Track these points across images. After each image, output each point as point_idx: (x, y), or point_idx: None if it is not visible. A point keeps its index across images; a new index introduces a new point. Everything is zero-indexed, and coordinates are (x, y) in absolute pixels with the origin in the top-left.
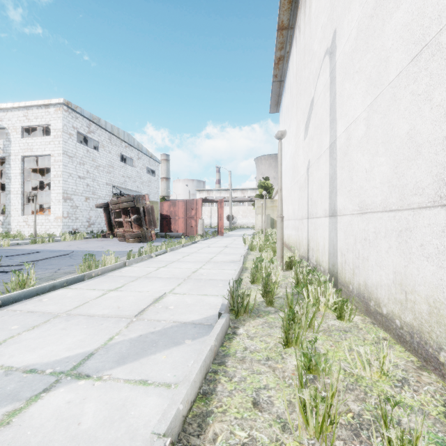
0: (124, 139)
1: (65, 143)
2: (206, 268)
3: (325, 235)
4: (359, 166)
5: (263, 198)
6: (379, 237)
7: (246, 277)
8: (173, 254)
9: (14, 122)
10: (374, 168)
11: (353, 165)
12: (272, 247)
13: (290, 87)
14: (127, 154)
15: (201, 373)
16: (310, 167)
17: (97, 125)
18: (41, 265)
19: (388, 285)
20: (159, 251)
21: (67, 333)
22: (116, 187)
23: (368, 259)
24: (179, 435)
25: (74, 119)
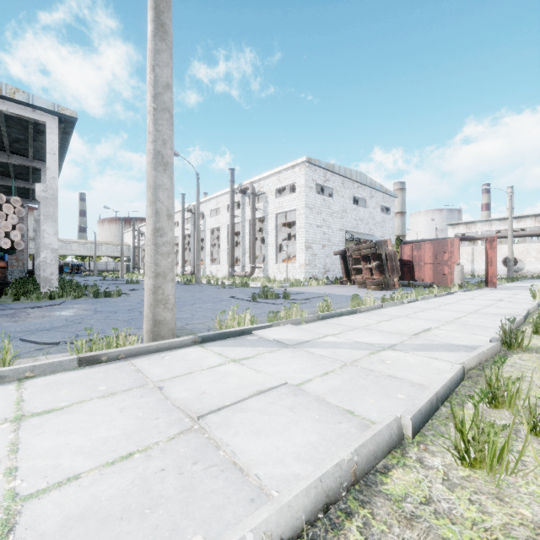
0: (356, 179)
1: (307, 197)
2: (471, 317)
3: None
4: None
5: None
6: None
7: (527, 329)
8: (426, 303)
9: (270, 187)
10: None
11: None
12: None
13: None
14: (359, 195)
15: (476, 358)
16: None
17: (331, 172)
18: (315, 302)
19: None
20: (409, 298)
21: (372, 335)
22: (348, 232)
23: None
24: (465, 374)
25: (313, 172)
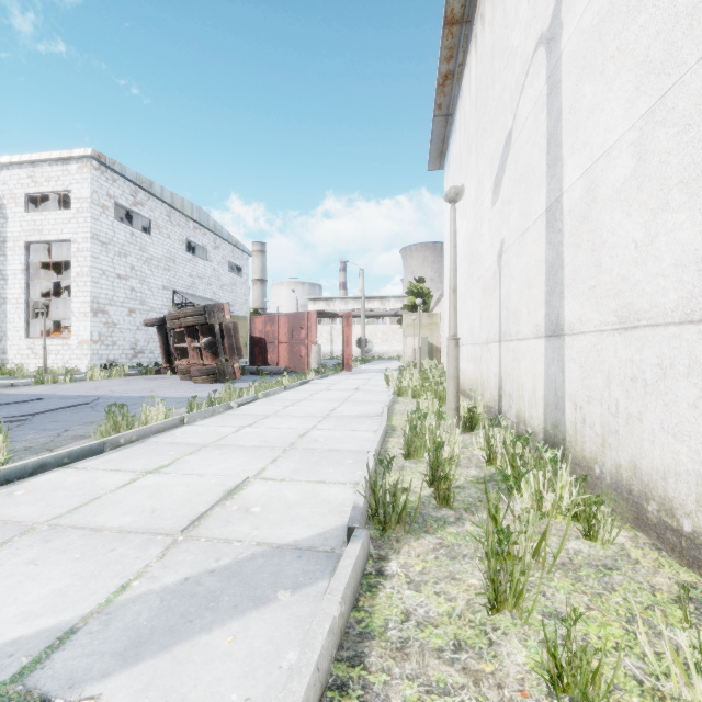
0: (192, 215)
1: (96, 222)
2: (324, 428)
3: (536, 371)
4: (619, 238)
5: (414, 311)
6: (672, 376)
7: (394, 444)
8: (269, 403)
9: (12, 188)
10: (658, 238)
11: (603, 237)
12: (435, 391)
13: (464, 122)
14: (196, 240)
15: None
16: (504, 252)
17: (147, 193)
18: (37, 423)
19: (697, 474)
20: (244, 397)
21: (35, 573)
22: (178, 292)
23: (643, 418)
24: None
25: (109, 182)
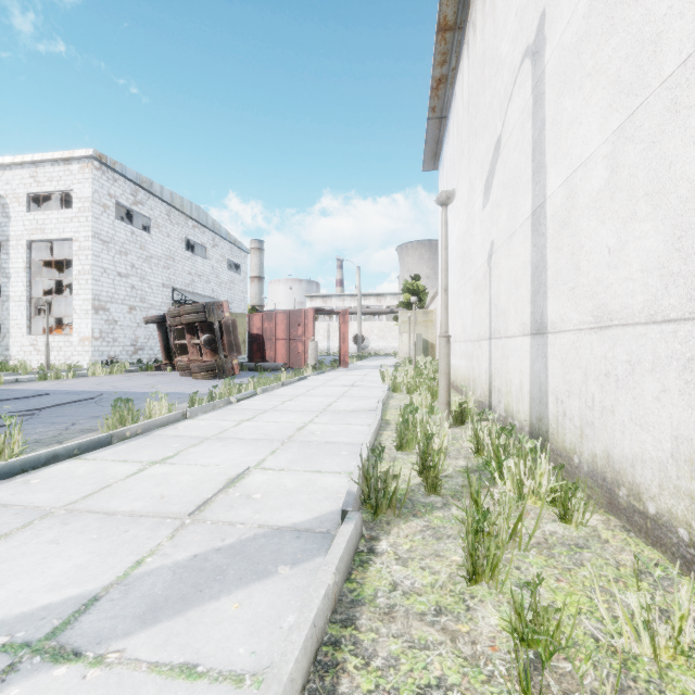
0: (191, 214)
1: (97, 221)
2: (320, 422)
3: (522, 367)
4: (595, 244)
5: (410, 308)
6: (639, 372)
7: (388, 437)
8: (267, 398)
9: (15, 187)
10: (627, 245)
11: (581, 242)
12: (428, 387)
13: (457, 126)
14: (195, 238)
15: (305, 654)
16: (494, 253)
17: (147, 192)
18: (45, 417)
19: (660, 461)
20: (243, 392)
21: (57, 551)
22: (178, 290)
23: (615, 411)
24: None
25: (110, 182)
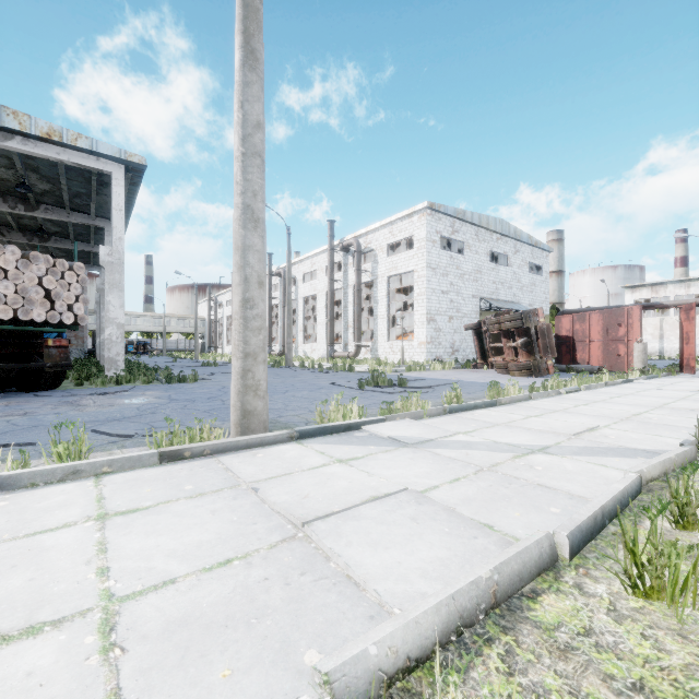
0: (495, 228)
1: (429, 254)
2: (656, 413)
3: None
4: None
5: None
6: None
7: None
8: (592, 394)
9: (380, 242)
10: None
11: None
12: None
13: None
14: (498, 249)
15: (660, 466)
16: None
17: (461, 221)
18: (441, 391)
19: None
20: (569, 387)
21: (517, 434)
22: (484, 299)
23: None
24: (643, 486)
25: (437, 222)
